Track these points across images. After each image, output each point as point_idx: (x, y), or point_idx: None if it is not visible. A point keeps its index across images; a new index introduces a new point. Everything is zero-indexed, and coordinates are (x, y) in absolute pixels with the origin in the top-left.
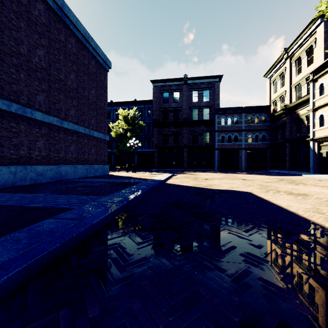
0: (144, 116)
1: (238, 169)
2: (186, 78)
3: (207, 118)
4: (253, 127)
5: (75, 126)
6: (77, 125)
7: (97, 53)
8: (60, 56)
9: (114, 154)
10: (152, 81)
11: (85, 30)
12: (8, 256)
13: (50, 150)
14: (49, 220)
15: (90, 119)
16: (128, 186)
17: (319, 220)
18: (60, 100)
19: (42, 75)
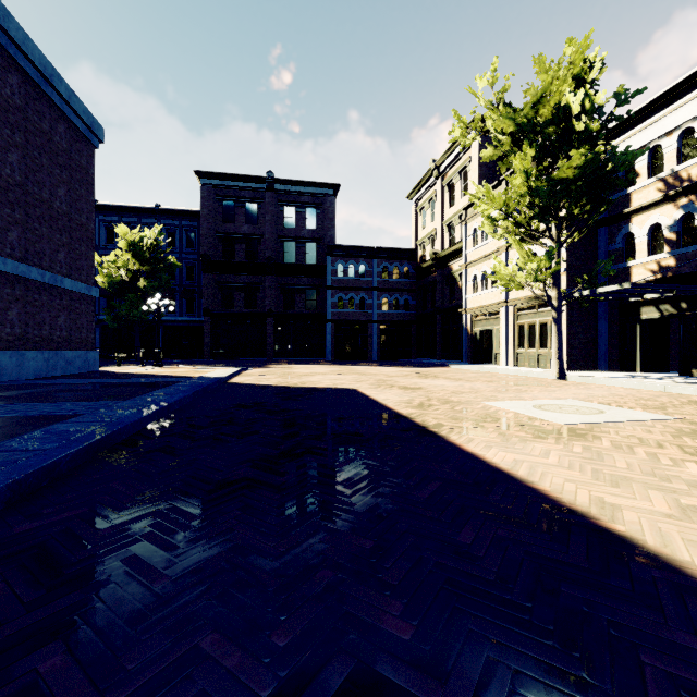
0: (179, 243)
1: (366, 358)
2: (271, 179)
3: (312, 261)
4: (391, 285)
5: (19, 266)
6: (24, 264)
7: (72, 108)
8: None
9: (102, 326)
10: (199, 174)
11: (44, 59)
12: (53, 445)
13: None
14: (61, 424)
15: (55, 252)
16: (158, 388)
17: (400, 408)
18: None
19: None
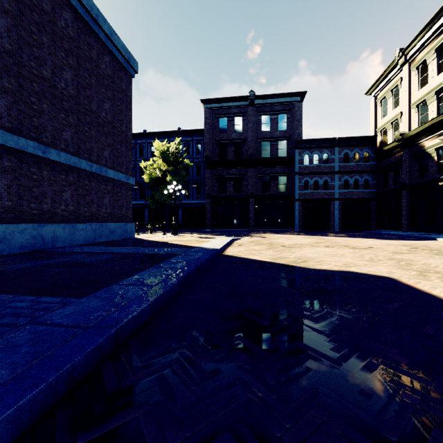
0: (191, 152)
1: (328, 229)
2: (252, 96)
3: (283, 154)
4: (351, 168)
5: (71, 158)
6: (75, 157)
7: (114, 44)
8: (43, 37)
9: (149, 207)
10: (203, 101)
11: (91, 2)
12: None
13: (22, 198)
14: None
15: (101, 149)
16: (151, 265)
17: None
18: (42, 112)
19: (3, 63)
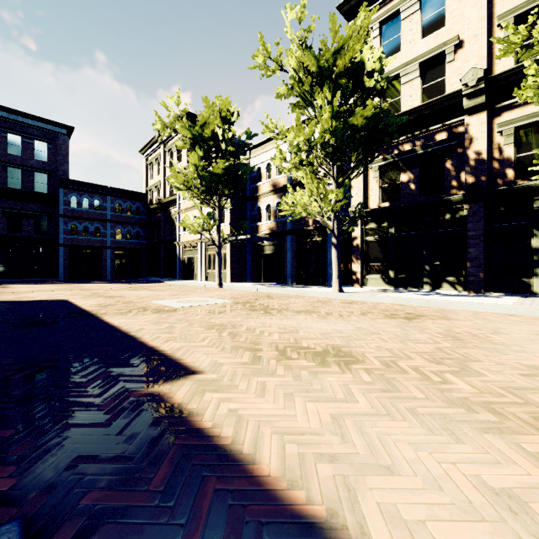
0: None
1: (101, 277)
2: None
3: (43, 189)
4: (125, 219)
5: None
6: None
7: None
8: None
9: None
10: None
11: None
12: None
13: None
14: None
15: None
16: None
17: (90, 307)
18: None
19: None
